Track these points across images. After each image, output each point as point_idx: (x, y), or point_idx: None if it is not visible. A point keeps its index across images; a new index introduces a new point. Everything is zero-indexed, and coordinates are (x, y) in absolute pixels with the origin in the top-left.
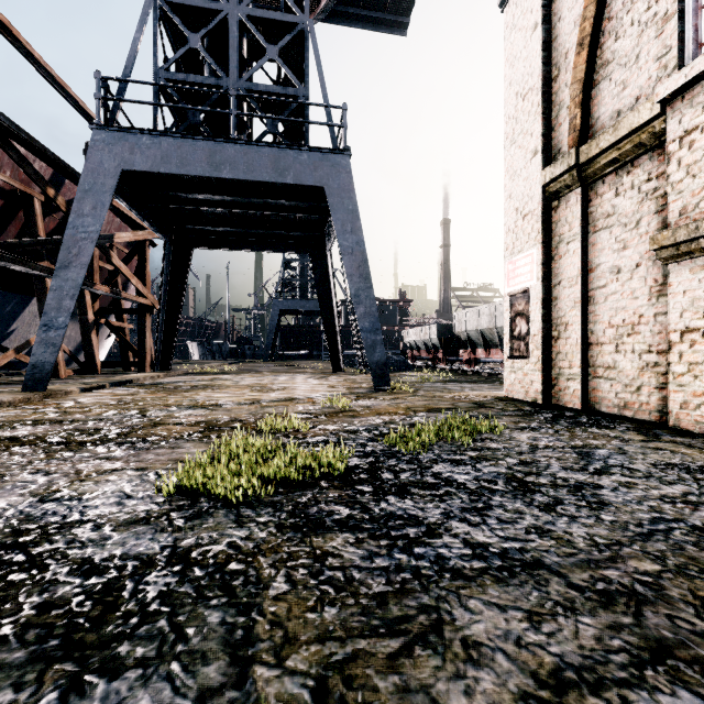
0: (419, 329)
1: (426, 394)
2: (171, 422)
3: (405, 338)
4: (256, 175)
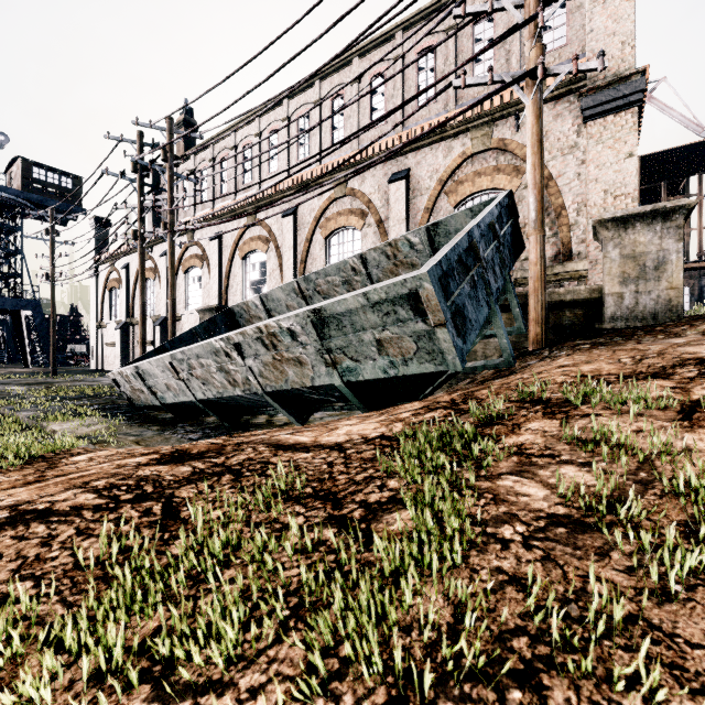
0: (78, 346)
1: (68, 370)
2: (5, 373)
3: (70, 349)
4: (5, 307)
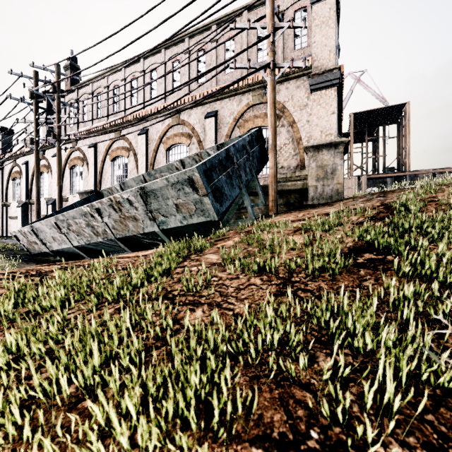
0: None
1: None
2: None
3: None
4: None
